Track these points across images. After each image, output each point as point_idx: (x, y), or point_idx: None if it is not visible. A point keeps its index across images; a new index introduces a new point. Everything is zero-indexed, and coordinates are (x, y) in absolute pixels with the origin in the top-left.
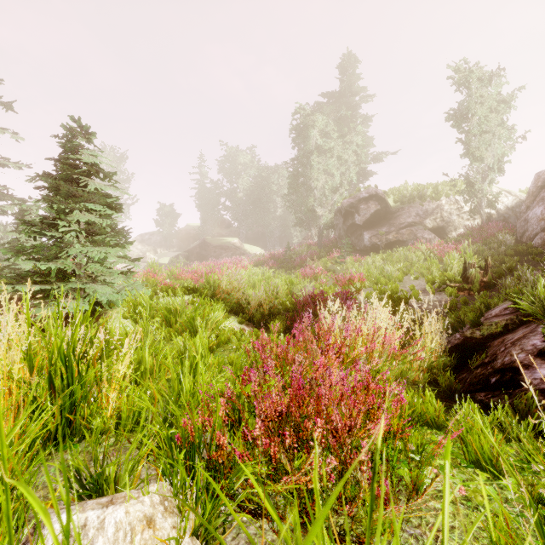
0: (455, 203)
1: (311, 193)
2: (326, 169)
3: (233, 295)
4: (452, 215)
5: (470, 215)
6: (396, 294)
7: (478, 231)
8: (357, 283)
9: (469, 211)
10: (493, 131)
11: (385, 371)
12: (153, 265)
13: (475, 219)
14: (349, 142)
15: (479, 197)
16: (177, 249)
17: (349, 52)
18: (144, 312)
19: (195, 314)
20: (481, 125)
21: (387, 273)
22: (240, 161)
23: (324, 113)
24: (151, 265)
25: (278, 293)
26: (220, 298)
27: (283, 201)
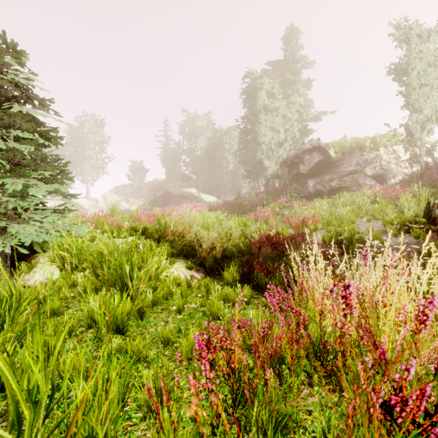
0: (392, 152)
1: (259, 147)
2: (272, 126)
3: (185, 236)
4: (390, 163)
5: (409, 162)
6: (353, 235)
7: (418, 177)
8: (311, 224)
9: (407, 160)
10: (431, 84)
11: (432, 373)
12: (113, 208)
13: (412, 167)
14: (292, 104)
15: (418, 145)
16: (146, 198)
17: (292, 25)
18: (67, 257)
19: (122, 262)
20: (420, 79)
21: (338, 215)
22: (198, 125)
23: (271, 77)
24: (111, 208)
25: (231, 234)
26: (169, 240)
27: (234, 158)
